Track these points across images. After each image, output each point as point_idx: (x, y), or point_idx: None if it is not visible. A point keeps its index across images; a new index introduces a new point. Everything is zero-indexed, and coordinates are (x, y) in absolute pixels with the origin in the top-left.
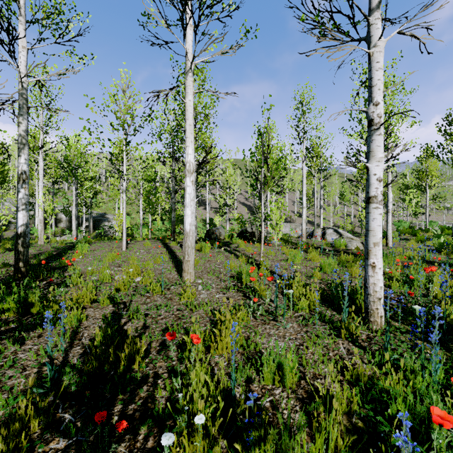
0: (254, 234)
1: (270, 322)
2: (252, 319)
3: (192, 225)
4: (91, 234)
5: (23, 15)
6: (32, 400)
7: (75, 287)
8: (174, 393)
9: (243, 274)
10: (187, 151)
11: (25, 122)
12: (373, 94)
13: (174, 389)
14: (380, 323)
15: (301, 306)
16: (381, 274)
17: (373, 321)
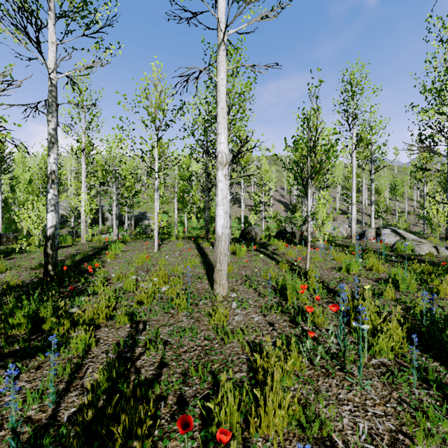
0: (294, 234)
1: (335, 373)
2: (307, 364)
3: (224, 227)
4: (133, 232)
5: (52, 10)
6: None
7: (97, 295)
8: None
9: (288, 289)
10: (219, 139)
11: (54, 120)
12: None
13: None
14: None
15: (379, 347)
16: None
17: None
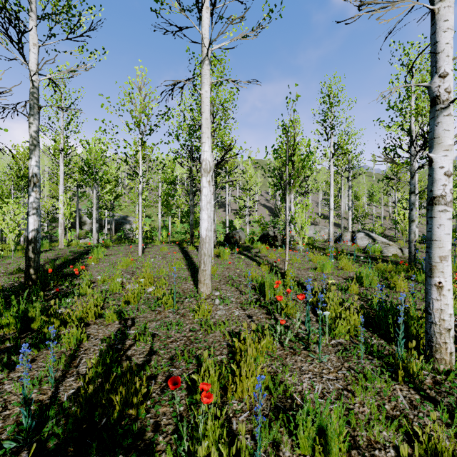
0: (276, 238)
1: (301, 352)
2: (278, 346)
3: (208, 230)
4: (113, 237)
5: (33, 11)
6: None
7: (83, 297)
8: None
9: (266, 286)
10: (203, 147)
11: (36, 123)
12: (439, 63)
13: (178, 455)
14: (449, 362)
15: (338, 330)
16: (451, 298)
17: (439, 359)
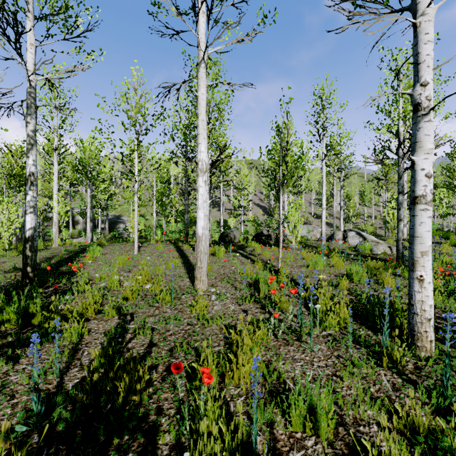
0: (270, 237)
1: (293, 342)
2: (272, 338)
3: (204, 229)
4: (107, 236)
5: (31, 12)
6: (13, 440)
7: (82, 294)
8: (180, 439)
9: (260, 283)
10: (200, 148)
11: (33, 122)
12: (420, 73)
13: (180, 434)
14: (430, 349)
15: (329, 323)
16: (431, 290)
17: (420, 346)
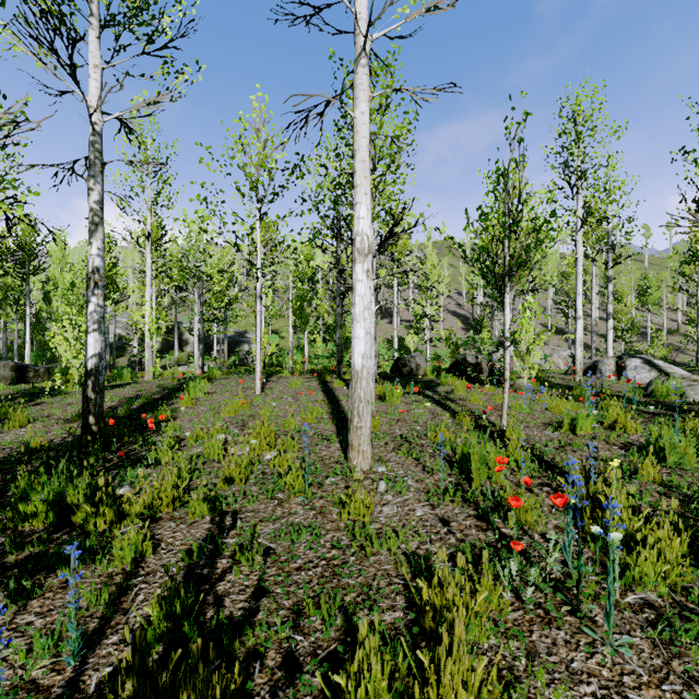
0: (480, 368)
1: (561, 618)
2: (510, 600)
3: (366, 357)
4: (225, 362)
5: (95, 15)
6: None
7: (162, 466)
8: None
9: (473, 462)
10: (358, 212)
11: (98, 188)
12: None
13: None
14: None
15: (639, 571)
16: None
17: None
